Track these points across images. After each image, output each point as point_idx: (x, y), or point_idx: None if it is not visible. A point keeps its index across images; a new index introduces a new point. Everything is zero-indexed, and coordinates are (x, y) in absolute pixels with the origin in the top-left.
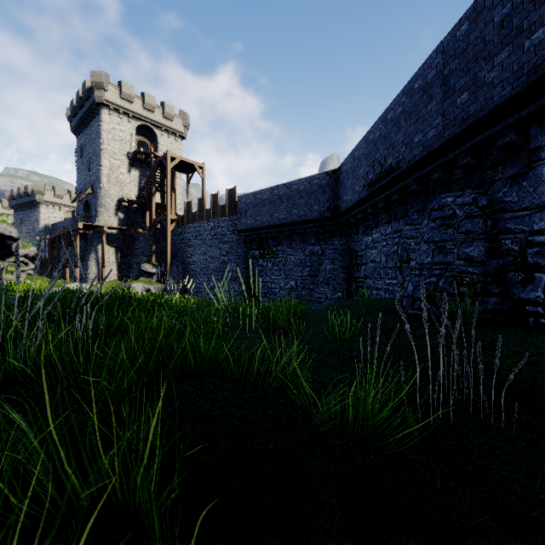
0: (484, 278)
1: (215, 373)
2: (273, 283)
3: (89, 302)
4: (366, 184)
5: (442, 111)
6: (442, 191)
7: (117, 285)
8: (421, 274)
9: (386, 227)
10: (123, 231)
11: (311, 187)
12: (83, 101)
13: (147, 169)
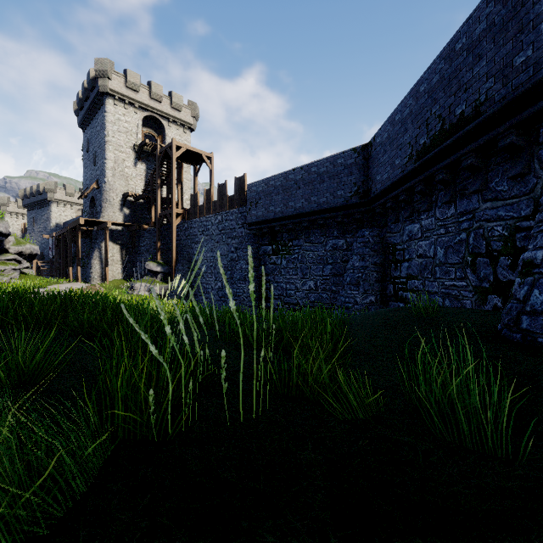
0: None
1: None
2: (288, 283)
3: None
4: (415, 152)
5: None
6: None
7: (120, 285)
8: None
9: (445, 209)
10: (129, 227)
11: (334, 169)
12: (89, 93)
13: (154, 163)
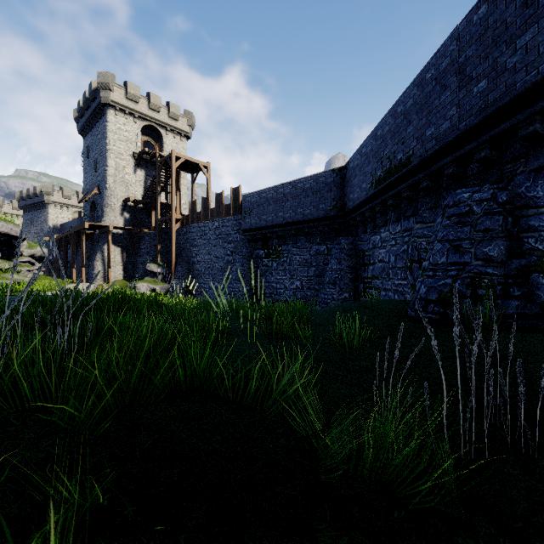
0: (504, 279)
1: (207, 390)
2: (278, 283)
3: (75, 307)
4: (374, 181)
5: (457, 102)
6: (456, 186)
7: (122, 285)
8: (435, 275)
9: (395, 226)
10: (129, 231)
11: (316, 185)
12: (90, 102)
13: (153, 169)
